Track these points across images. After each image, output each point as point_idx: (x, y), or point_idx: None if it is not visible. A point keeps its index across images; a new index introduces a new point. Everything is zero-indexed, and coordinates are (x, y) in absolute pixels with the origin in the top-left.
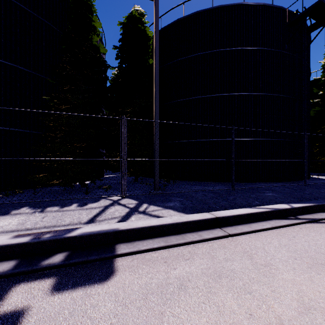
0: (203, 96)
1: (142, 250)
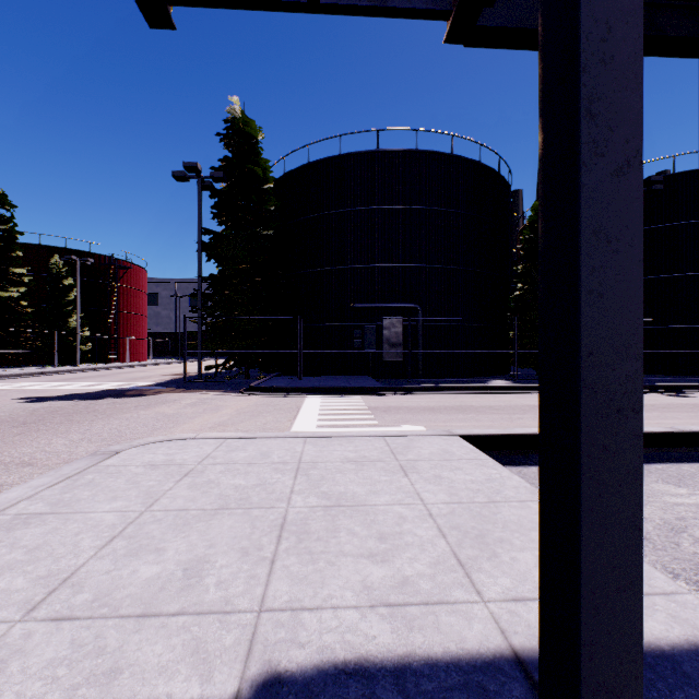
0: (660, 276)
1: (694, 391)
